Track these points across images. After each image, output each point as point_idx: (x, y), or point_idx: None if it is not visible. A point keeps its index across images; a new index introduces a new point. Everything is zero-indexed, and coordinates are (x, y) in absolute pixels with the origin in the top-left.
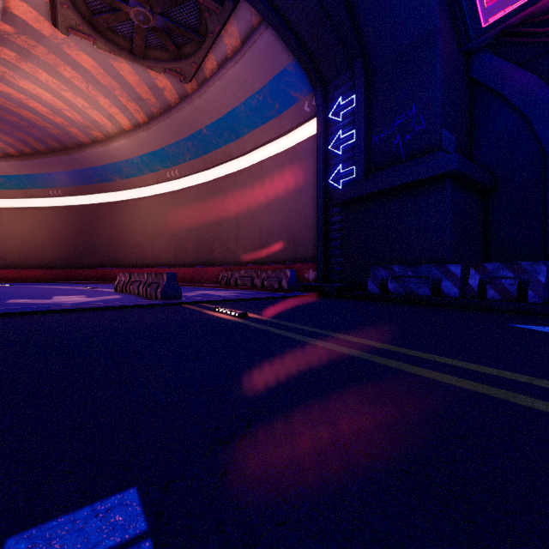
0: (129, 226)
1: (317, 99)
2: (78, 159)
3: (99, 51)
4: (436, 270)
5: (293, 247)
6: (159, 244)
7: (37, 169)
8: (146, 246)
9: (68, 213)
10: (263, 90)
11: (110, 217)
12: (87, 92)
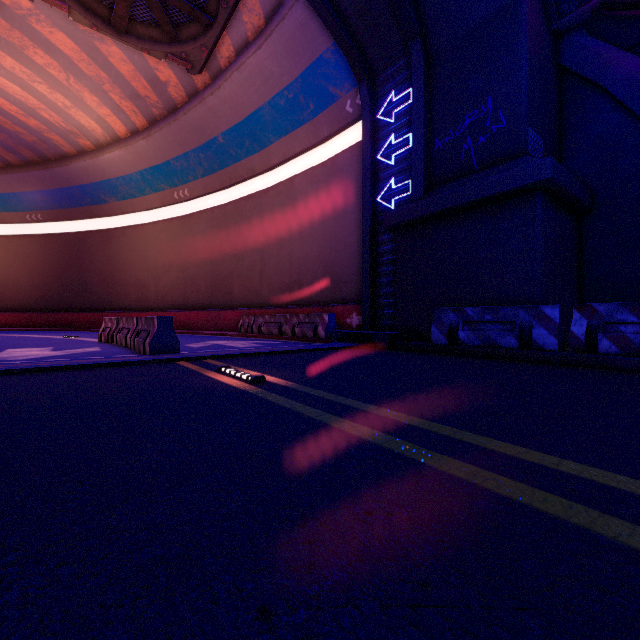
0: (128, 259)
1: (363, 95)
2: (61, 174)
3: (80, 28)
4: (524, 313)
5: (332, 285)
6: (164, 282)
7: (9, 187)
8: (148, 284)
9: (50, 242)
10: (294, 85)
11: (103, 248)
12: (68, 85)
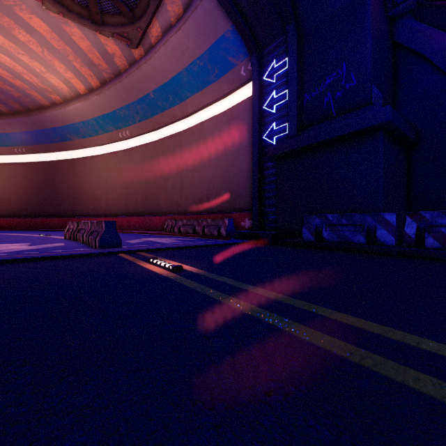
0: (86, 180)
1: (253, 63)
2: (39, 120)
3: (51, 15)
4: (370, 218)
5: (231, 198)
6: (112, 196)
7: (2, 129)
8: (101, 198)
9: (31, 168)
10: (204, 56)
11: (69, 172)
12: (43, 56)
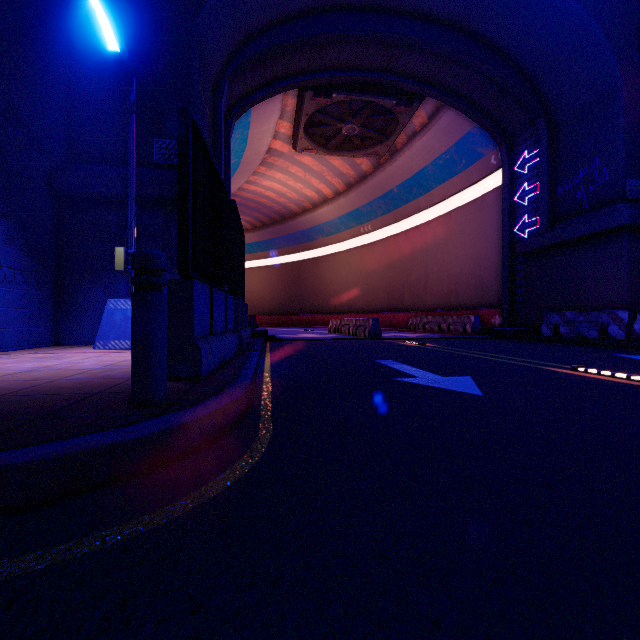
0: (329, 277)
1: (502, 155)
2: (291, 225)
3: None
4: (605, 316)
5: (481, 293)
6: (353, 293)
7: (263, 237)
8: (342, 295)
9: (282, 269)
10: (450, 151)
11: (313, 271)
12: (304, 178)
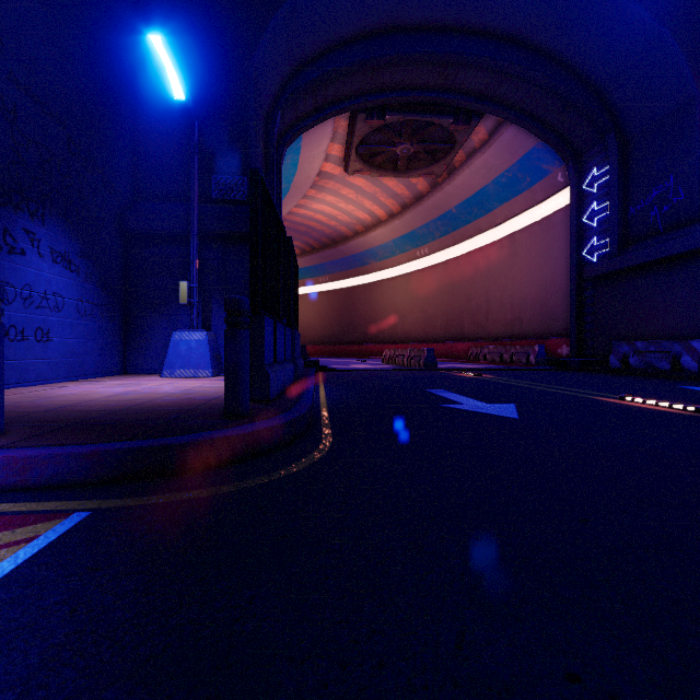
0: (382, 304)
1: (570, 172)
2: (343, 250)
3: None
4: (677, 346)
5: (547, 321)
6: (409, 321)
7: (312, 262)
8: (397, 323)
9: (332, 296)
10: (512, 168)
11: (366, 297)
12: (356, 200)
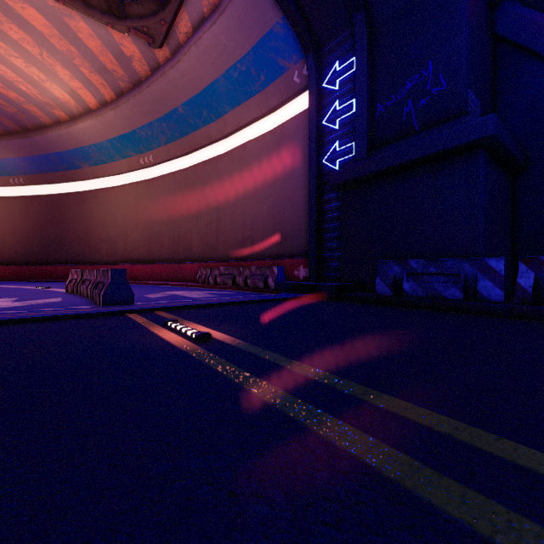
0: (100, 218)
1: (309, 66)
2: (40, 142)
3: (49, 4)
4: (469, 266)
5: (281, 240)
6: (132, 239)
7: None
8: (118, 240)
9: (31, 203)
10: (246, 58)
11: (78, 208)
12: (42, 59)
